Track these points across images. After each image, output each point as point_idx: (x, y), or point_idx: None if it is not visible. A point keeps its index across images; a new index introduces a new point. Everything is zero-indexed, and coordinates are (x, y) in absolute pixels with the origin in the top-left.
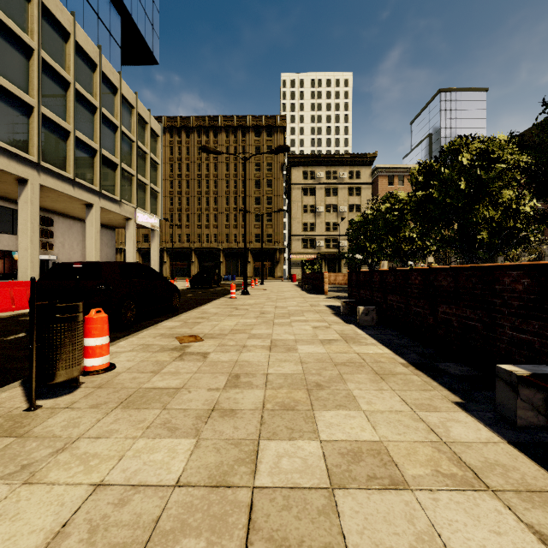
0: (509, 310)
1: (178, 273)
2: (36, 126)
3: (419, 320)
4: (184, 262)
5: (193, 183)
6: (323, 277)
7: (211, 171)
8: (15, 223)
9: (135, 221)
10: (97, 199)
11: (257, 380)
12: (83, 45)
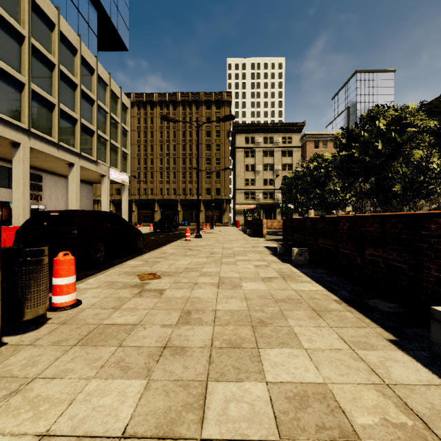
0: (435, 254)
1: (144, 220)
2: (27, 99)
3: (348, 261)
4: (149, 211)
5: (156, 147)
6: (262, 223)
7: (170, 137)
8: (11, 179)
9: (109, 177)
10: (77, 160)
11: (206, 316)
12: (66, 34)
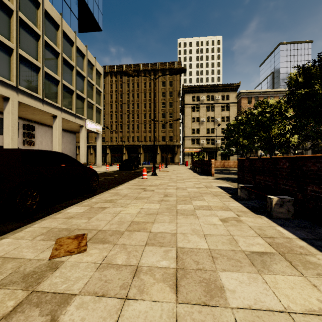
0: None
1: (115, 160)
2: (15, 62)
3: None
4: (119, 153)
5: (124, 106)
6: (210, 163)
7: (135, 98)
8: None
9: (86, 127)
10: (59, 113)
11: None
12: (49, 12)
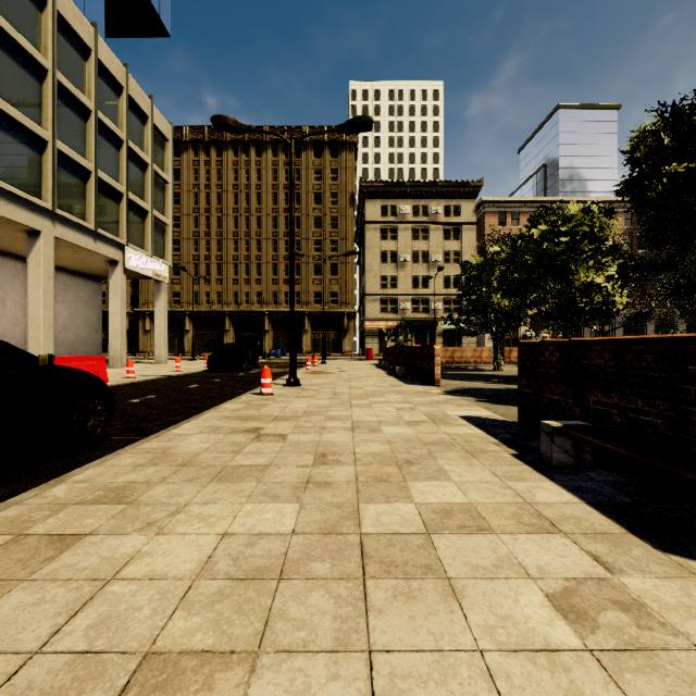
0: None
1: (206, 347)
2: None
3: None
4: (214, 331)
5: (226, 221)
6: (432, 354)
7: (252, 204)
8: None
9: (125, 265)
10: (48, 224)
11: None
12: None
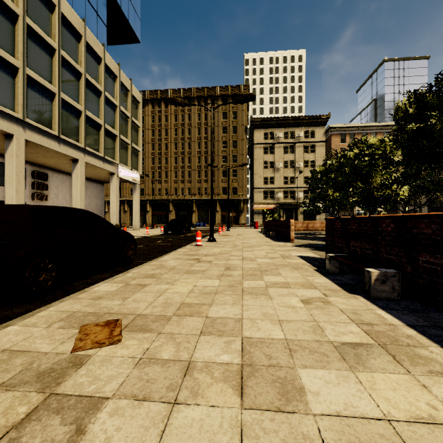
0: None
1: (158, 221)
2: (21, 85)
3: None
4: (163, 211)
5: (170, 145)
6: (289, 225)
7: (185, 135)
8: None
9: (118, 175)
10: (82, 155)
11: None
12: (68, 17)
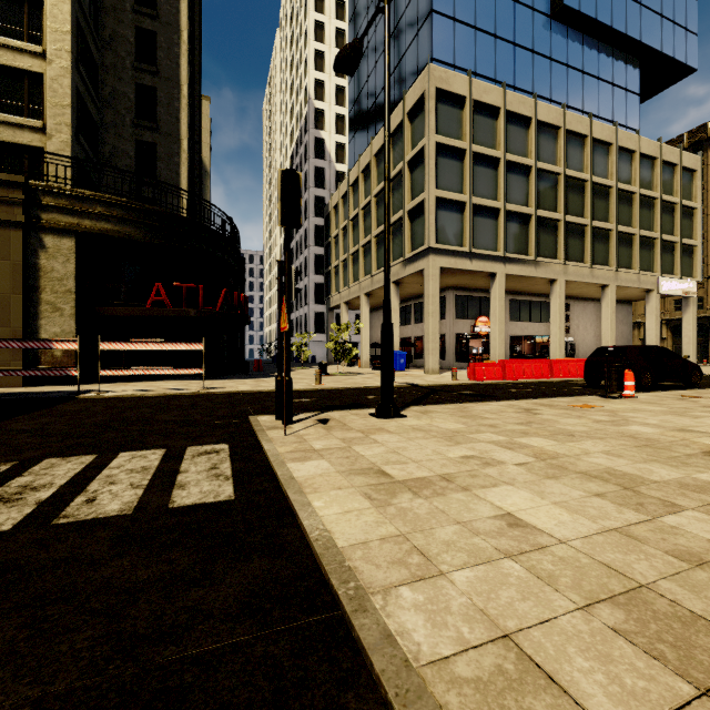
0: None
1: None
2: (562, 234)
3: None
4: None
5: None
6: None
7: None
8: (542, 313)
9: (658, 292)
10: (612, 279)
11: None
12: (599, 137)
